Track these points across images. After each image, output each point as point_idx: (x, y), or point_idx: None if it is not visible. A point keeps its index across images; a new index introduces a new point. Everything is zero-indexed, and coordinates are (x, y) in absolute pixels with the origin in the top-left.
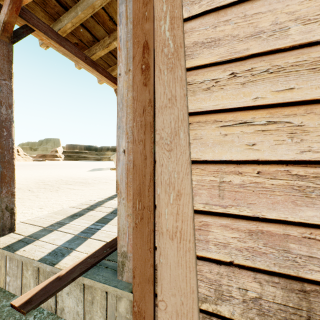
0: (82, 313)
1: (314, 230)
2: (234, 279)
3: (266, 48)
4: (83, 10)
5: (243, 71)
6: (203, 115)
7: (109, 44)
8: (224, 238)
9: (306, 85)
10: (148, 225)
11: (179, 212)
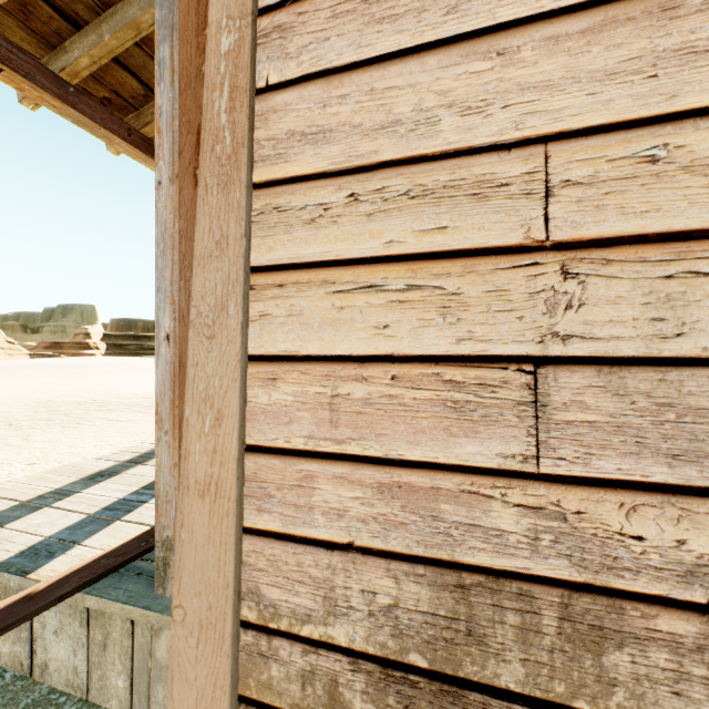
0: (85, 669)
1: (477, 477)
2: (355, 575)
3: (405, 153)
4: (114, 32)
5: (370, 191)
6: (304, 271)
7: None
8: (339, 501)
9: (465, 222)
10: None
11: (218, 448)
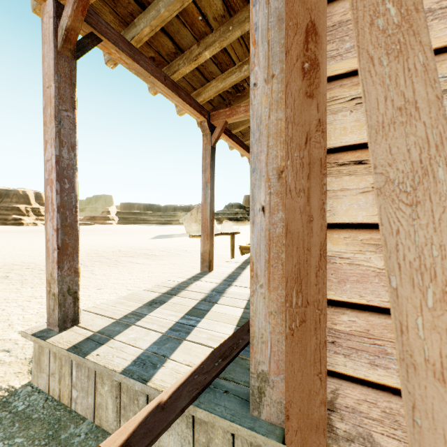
0: None
1: None
2: None
3: None
4: (167, 6)
5: None
6: None
7: (198, 56)
8: None
9: None
10: (315, 333)
11: None
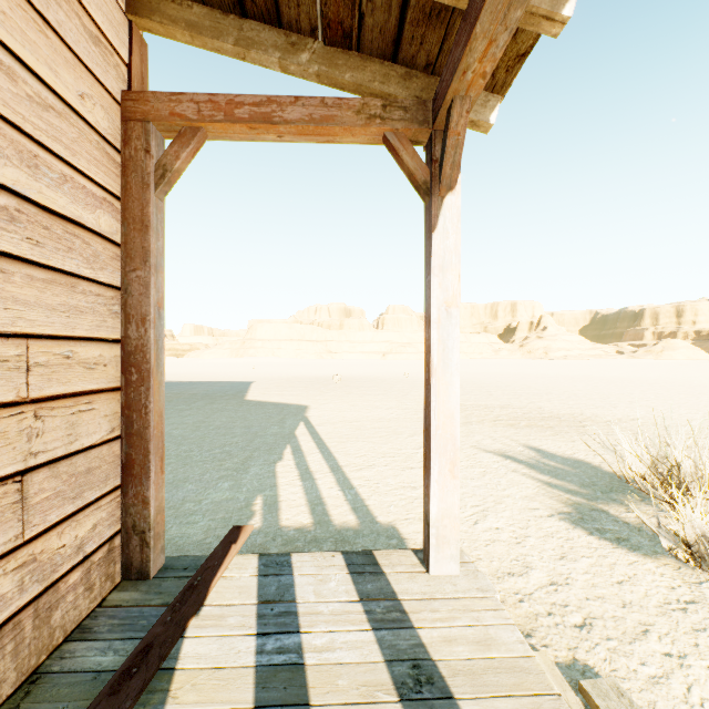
0: None
1: None
2: None
3: None
4: None
5: None
6: None
7: None
8: None
9: None
10: None
11: None
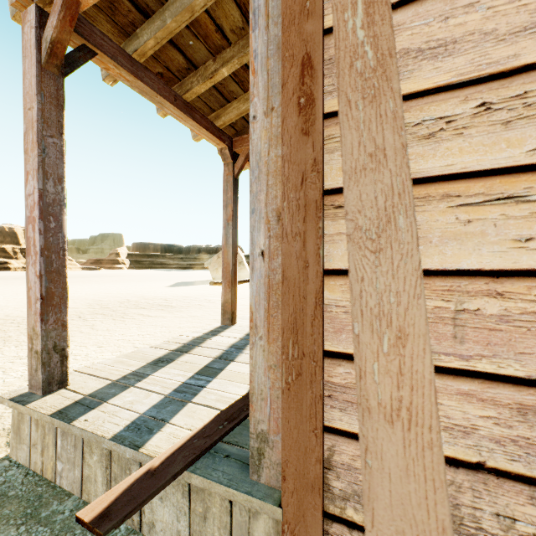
0: (187, 534)
1: None
2: (486, 497)
3: None
4: (174, 16)
5: (507, 98)
6: (420, 186)
7: (214, 73)
8: (464, 418)
9: None
10: (311, 386)
11: (404, 370)
